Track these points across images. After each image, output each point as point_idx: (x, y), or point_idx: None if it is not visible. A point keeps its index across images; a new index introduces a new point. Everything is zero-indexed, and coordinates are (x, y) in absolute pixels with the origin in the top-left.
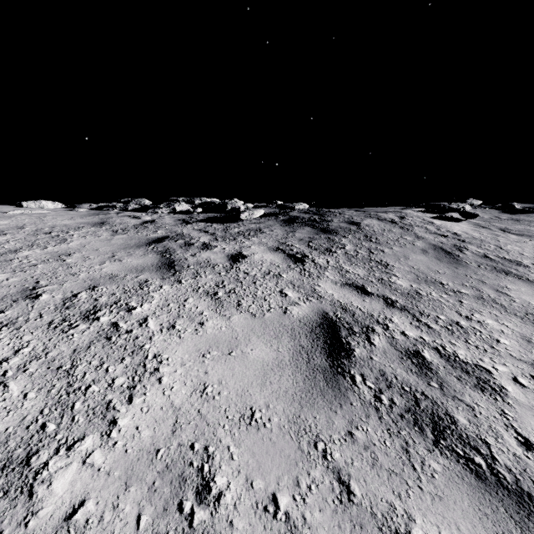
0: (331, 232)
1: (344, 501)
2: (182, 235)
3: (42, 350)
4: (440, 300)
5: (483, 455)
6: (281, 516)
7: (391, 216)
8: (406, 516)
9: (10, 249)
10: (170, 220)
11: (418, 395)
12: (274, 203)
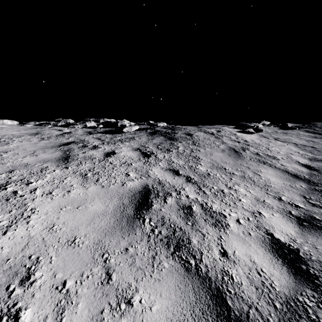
0: (174, 139)
1: (104, 283)
2: (83, 141)
3: None
4: (219, 178)
5: (196, 259)
6: (64, 291)
7: (213, 130)
8: (135, 289)
9: None
10: (81, 132)
11: (177, 229)
12: (148, 122)
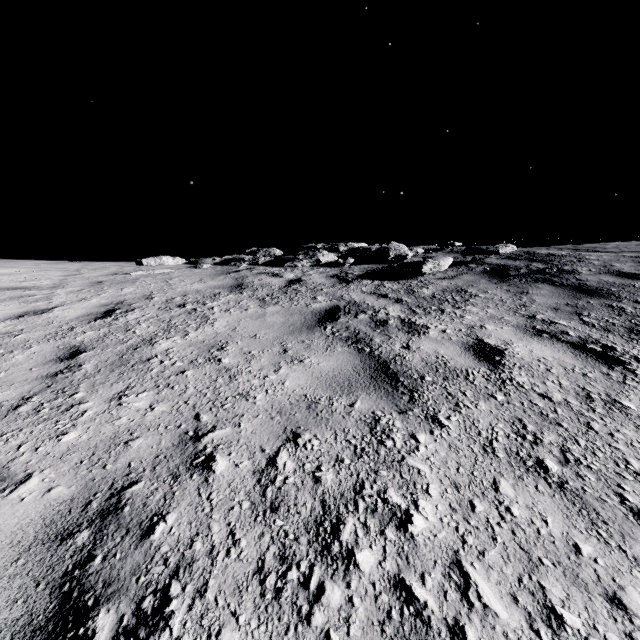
0: (602, 293)
1: None
2: (356, 304)
3: None
4: None
5: None
6: None
7: None
8: None
9: (143, 338)
10: (321, 278)
11: None
12: (449, 245)
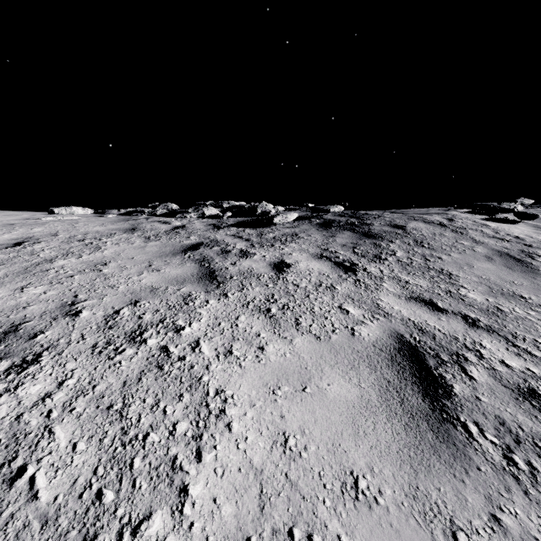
0: (375, 236)
1: None
2: (216, 241)
3: (89, 382)
4: (530, 319)
5: None
6: None
7: (438, 218)
8: None
9: (45, 259)
10: (201, 225)
11: None
12: (304, 205)
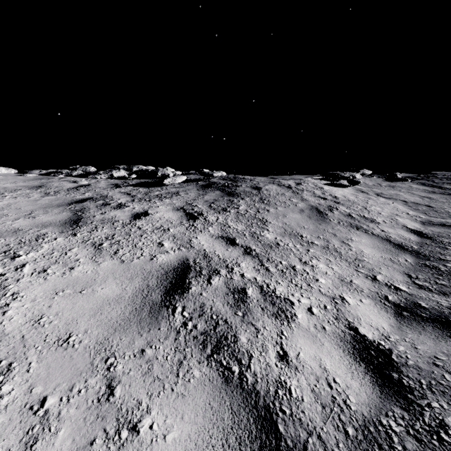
0: (234, 195)
1: (101, 401)
2: (105, 197)
3: None
4: (292, 249)
5: (242, 364)
6: (41, 413)
7: (290, 182)
8: (146, 409)
9: None
10: (104, 184)
11: (220, 321)
12: (201, 171)
